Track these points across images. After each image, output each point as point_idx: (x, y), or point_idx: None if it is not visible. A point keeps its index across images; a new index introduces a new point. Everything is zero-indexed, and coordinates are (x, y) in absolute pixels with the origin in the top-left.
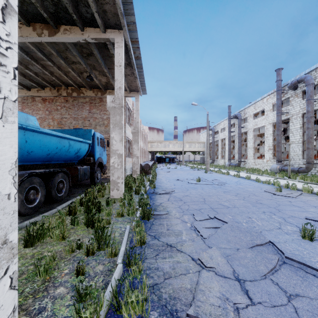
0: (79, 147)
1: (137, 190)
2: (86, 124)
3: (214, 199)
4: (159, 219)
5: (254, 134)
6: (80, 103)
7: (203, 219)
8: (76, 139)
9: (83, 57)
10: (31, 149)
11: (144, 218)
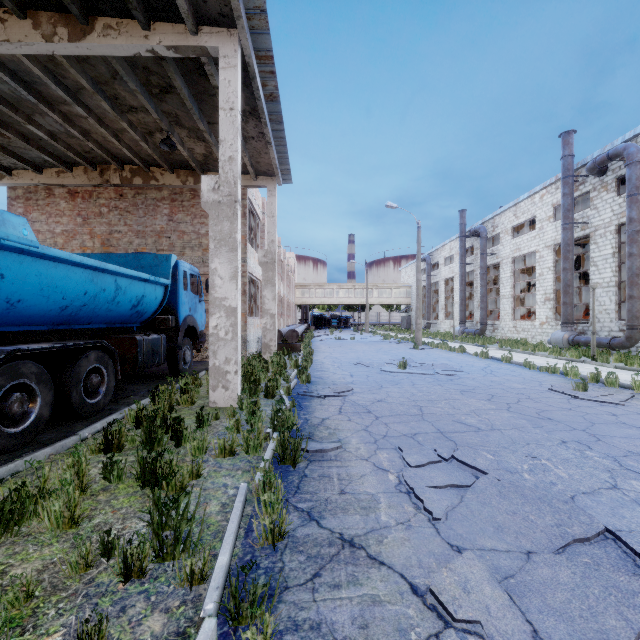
0: (141, 293)
1: (271, 388)
2: (162, 245)
3: (444, 410)
4: (321, 463)
5: (513, 268)
6: (151, 201)
7: (425, 462)
8: (133, 274)
9: (152, 97)
10: (17, 296)
11: (284, 460)
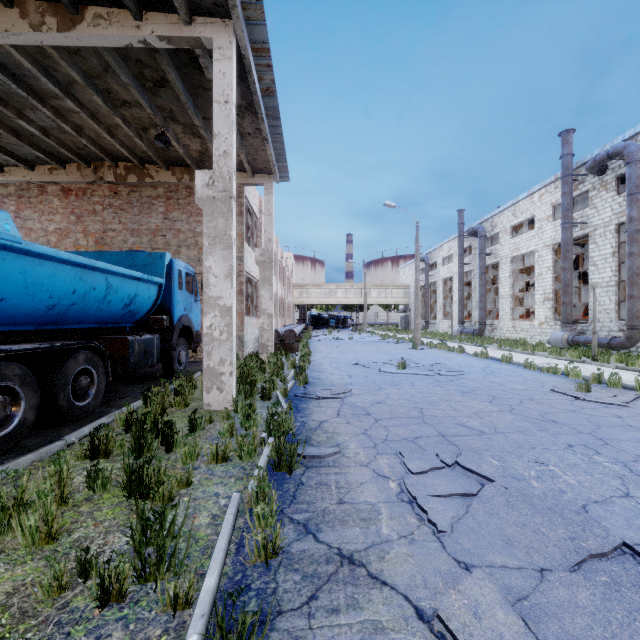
0: (133, 292)
1: (267, 390)
2: (157, 244)
3: (445, 412)
4: (318, 470)
5: (512, 268)
6: (146, 199)
7: (428, 468)
8: (124, 272)
9: (145, 91)
10: None
11: (279, 467)
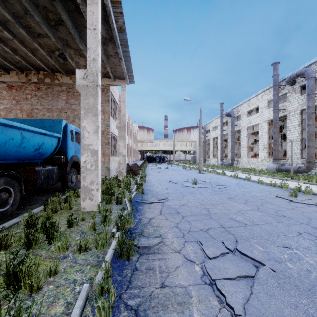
0: (41, 142)
1: (120, 198)
2: (62, 117)
3: (222, 211)
4: (147, 256)
5: (247, 132)
6: (55, 92)
7: (219, 254)
8: (34, 130)
9: (50, 27)
10: None
11: (121, 256)
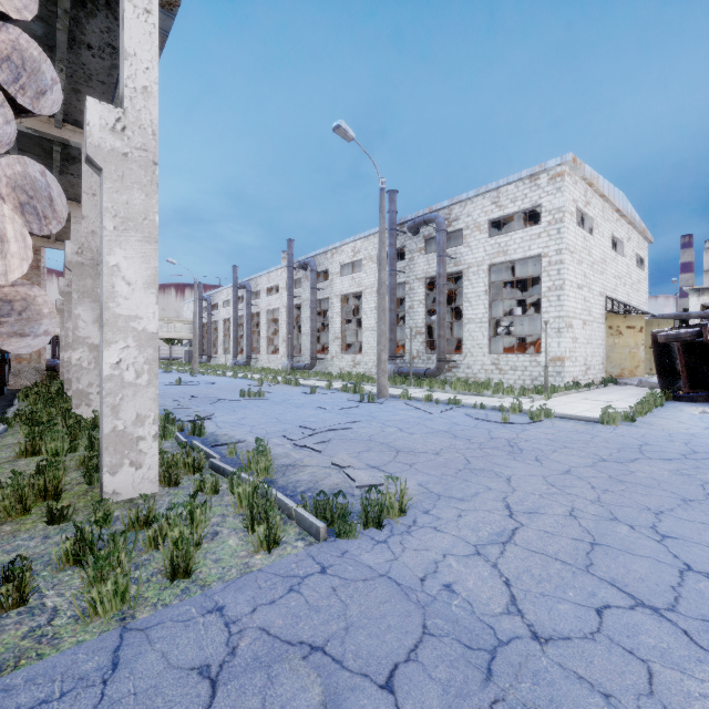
0: None
1: None
2: None
3: (195, 392)
4: None
5: (268, 318)
6: None
7: (182, 398)
8: None
9: None
10: None
11: None
